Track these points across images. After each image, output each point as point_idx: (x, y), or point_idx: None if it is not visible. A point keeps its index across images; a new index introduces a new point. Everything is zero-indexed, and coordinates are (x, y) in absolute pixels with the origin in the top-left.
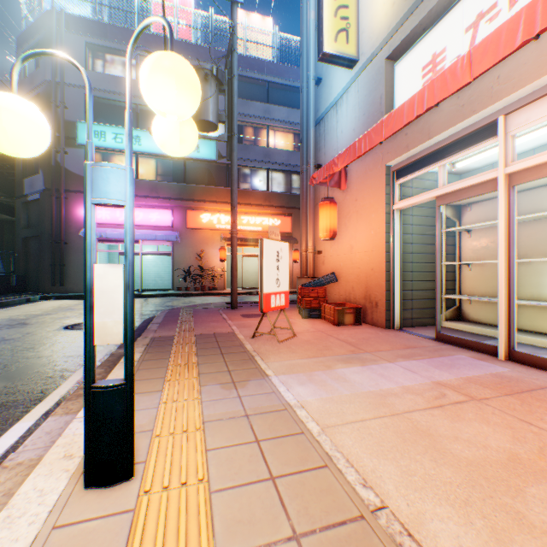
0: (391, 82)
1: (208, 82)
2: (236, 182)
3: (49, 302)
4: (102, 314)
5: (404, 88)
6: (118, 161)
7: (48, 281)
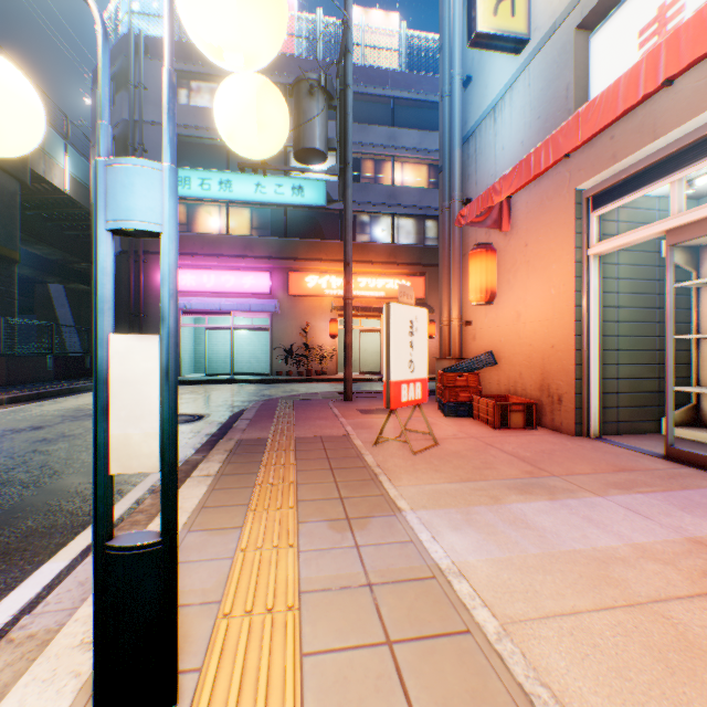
0: (583, 63)
1: (313, 97)
2: (351, 229)
3: None
4: (124, 422)
5: (607, 68)
6: (205, 214)
7: None
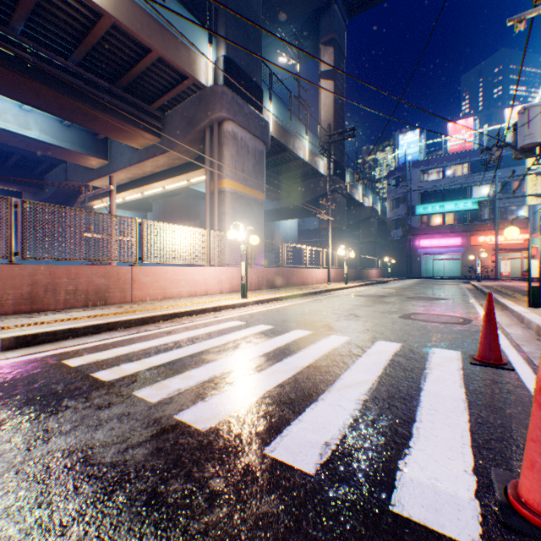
0: None
1: (484, 207)
2: (496, 237)
3: (412, 279)
4: (477, 270)
5: None
6: (431, 218)
7: (403, 272)
